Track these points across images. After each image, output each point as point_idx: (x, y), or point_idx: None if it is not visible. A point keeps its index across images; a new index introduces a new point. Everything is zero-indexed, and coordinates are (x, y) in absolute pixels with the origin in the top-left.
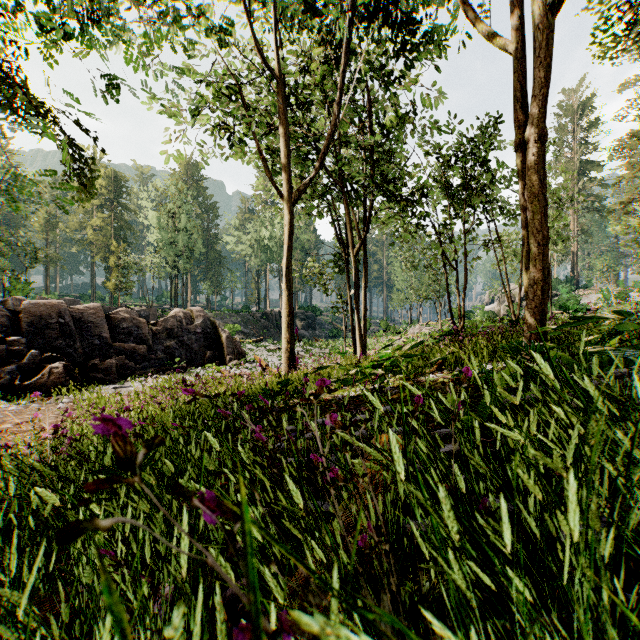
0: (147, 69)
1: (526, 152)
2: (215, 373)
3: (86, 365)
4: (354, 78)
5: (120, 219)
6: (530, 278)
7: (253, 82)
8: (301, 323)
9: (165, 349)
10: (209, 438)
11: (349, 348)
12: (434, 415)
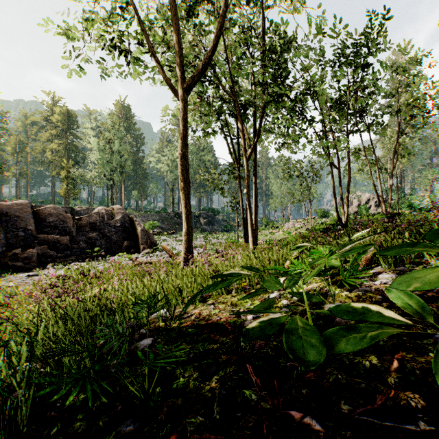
0: None
1: None
2: (128, 260)
3: (8, 254)
4: None
5: (71, 144)
6: None
7: None
8: (204, 220)
9: (87, 240)
10: None
11: (240, 239)
12: None
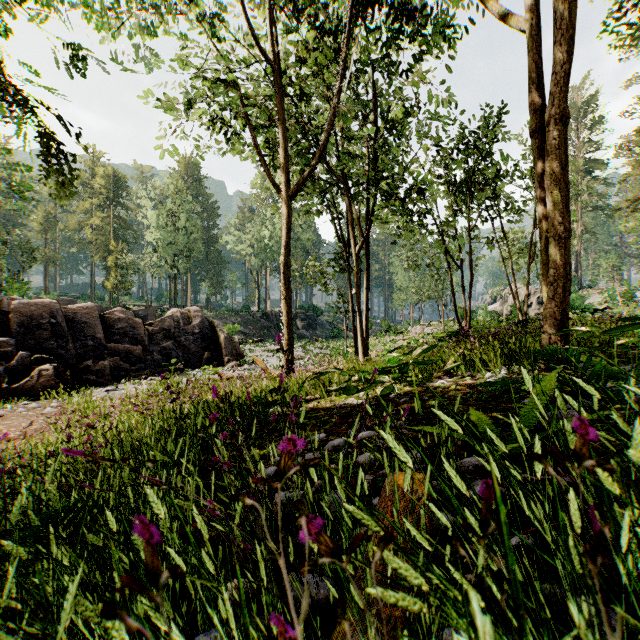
0: (141, 60)
1: (546, 136)
2: (212, 375)
3: (78, 367)
4: (356, 69)
5: (119, 218)
6: (550, 275)
7: (251, 75)
8: (302, 323)
9: (161, 350)
10: (152, 496)
11: (350, 349)
12: (481, 461)
